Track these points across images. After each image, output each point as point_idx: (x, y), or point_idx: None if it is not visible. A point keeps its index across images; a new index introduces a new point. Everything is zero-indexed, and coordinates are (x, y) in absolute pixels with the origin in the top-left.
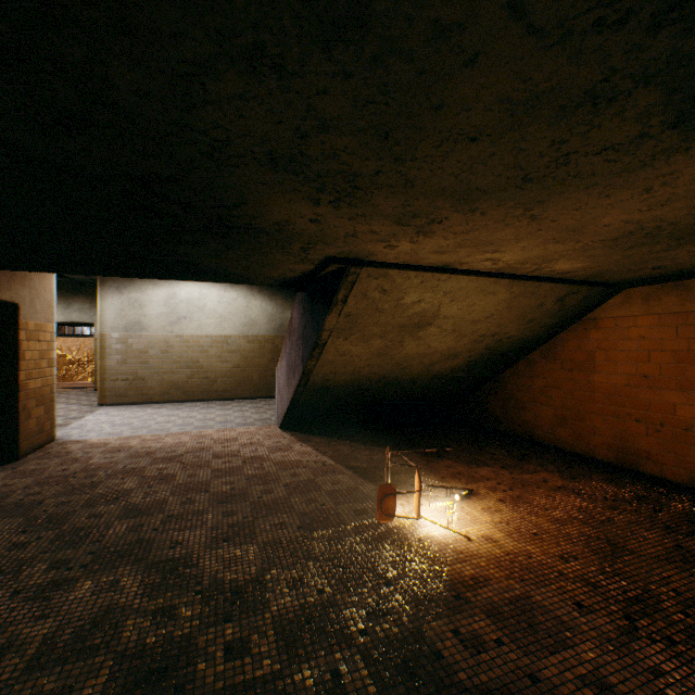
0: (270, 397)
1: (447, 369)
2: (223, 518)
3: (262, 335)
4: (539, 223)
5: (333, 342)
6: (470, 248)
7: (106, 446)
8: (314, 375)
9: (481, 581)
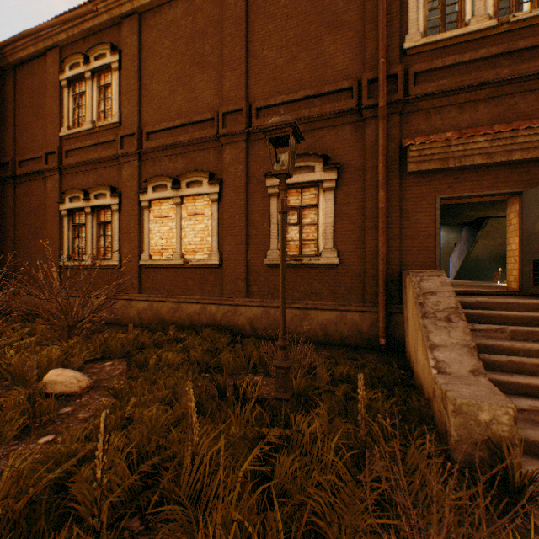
0: None
1: None
2: None
3: None
4: None
5: (479, 241)
6: None
7: None
8: (471, 253)
9: None
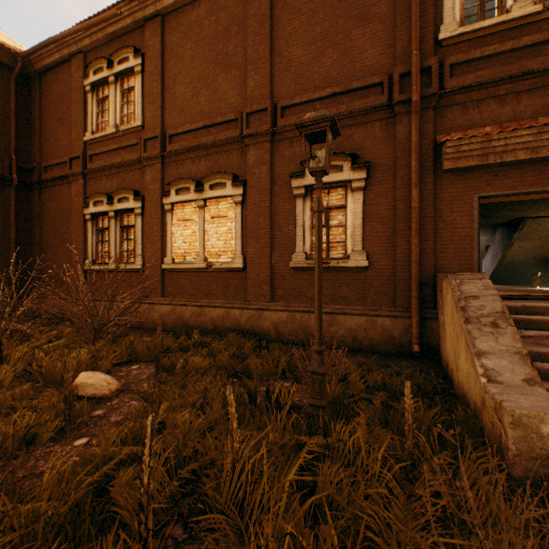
0: None
1: None
2: None
3: None
4: None
5: (516, 243)
6: None
7: None
8: (506, 256)
9: None
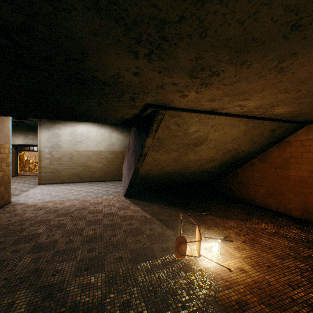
0: (121, 180)
1: (209, 167)
2: (87, 253)
3: (117, 150)
4: (282, 75)
5: (150, 153)
6: (231, 96)
7: (35, 207)
8: (140, 170)
9: (243, 305)
